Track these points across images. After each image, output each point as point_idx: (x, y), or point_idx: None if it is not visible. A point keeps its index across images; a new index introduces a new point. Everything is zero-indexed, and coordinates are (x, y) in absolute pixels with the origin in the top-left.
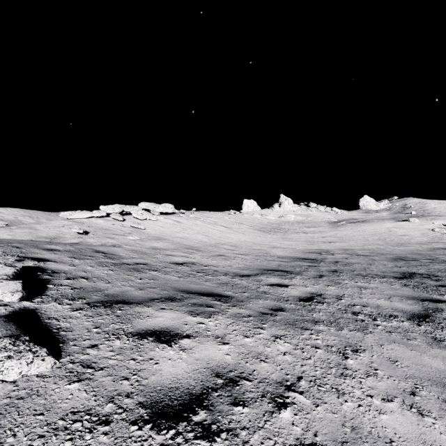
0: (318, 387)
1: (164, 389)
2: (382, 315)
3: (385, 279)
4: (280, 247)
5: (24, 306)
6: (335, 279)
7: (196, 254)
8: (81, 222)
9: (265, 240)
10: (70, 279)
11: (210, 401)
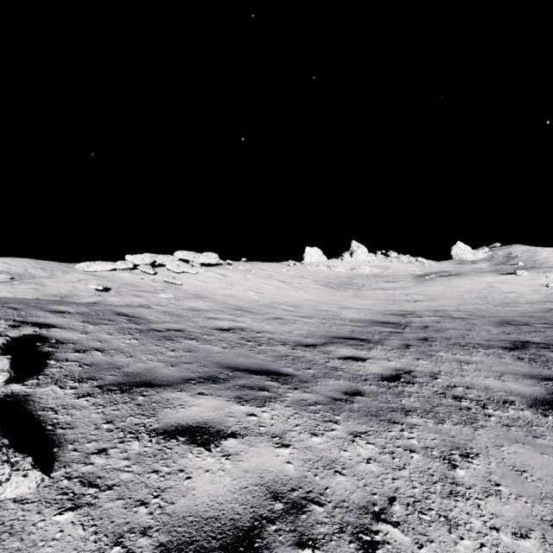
0: (419, 514)
1: (197, 521)
2: (493, 400)
3: (491, 350)
4: (352, 308)
5: (11, 391)
6: (426, 350)
7: (246, 316)
8: (102, 276)
9: (334, 299)
10: (80, 351)
11: (265, 541)
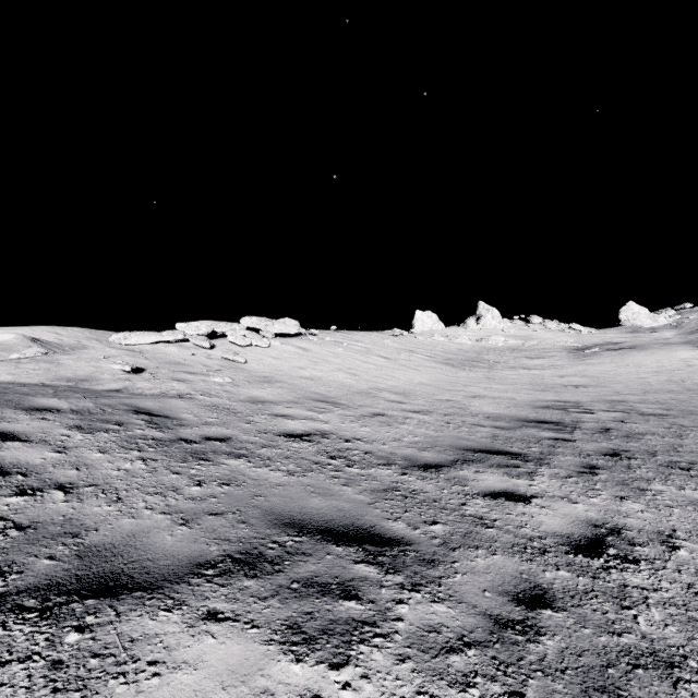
0: None
1: None
2: None
3: None
4: (486, 396)
5: None
6: (628, 477)
7: (332, 411)
8: (140, 351)
9: (457, 382)
10: (25, 492)
11: None
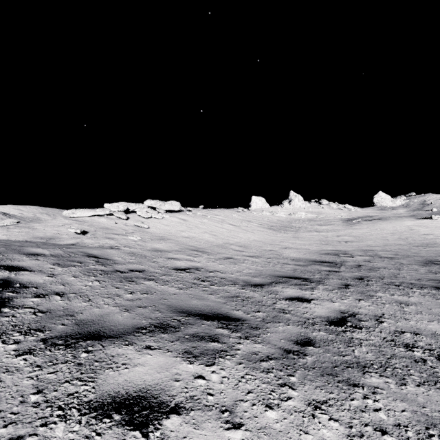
0: None
1: None
2: None
3: (425, 290)
4: (293, 248)
5: None
6: (365, 290)
7: (202, 256)
8: (83, 221)
9: (276, 240)
10: (40, 296)
11: None
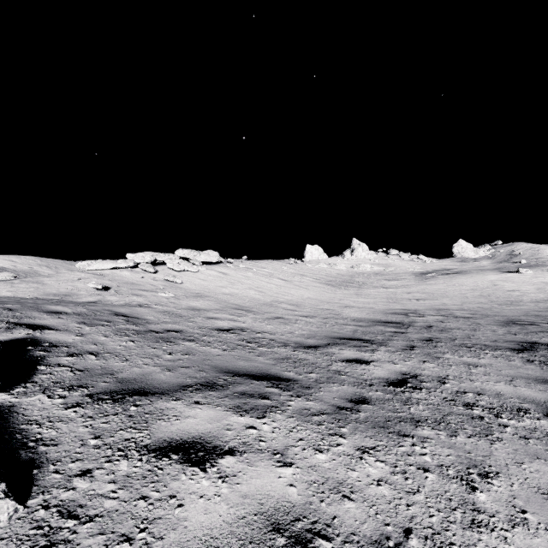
0: None
1: None
2: (507, 408)
3: (499, 351)
4: (354, 306)
5: None
6: (432, 351)
7: (247, 316)
8: (102, 275)
9: (335, 297)
10: (73, 355)
11: None
